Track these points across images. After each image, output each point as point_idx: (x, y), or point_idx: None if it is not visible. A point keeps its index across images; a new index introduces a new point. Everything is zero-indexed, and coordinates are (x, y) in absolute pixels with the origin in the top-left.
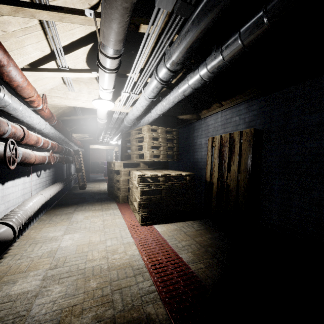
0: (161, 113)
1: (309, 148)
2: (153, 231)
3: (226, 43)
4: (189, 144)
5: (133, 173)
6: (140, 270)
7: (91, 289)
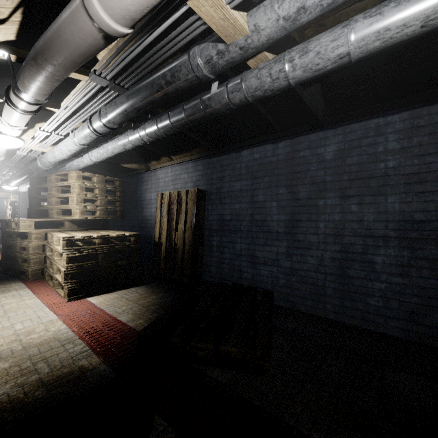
0: (97, 161)
1: (235, 209)
2: (86, 304)
3: (160, 118)
4: (136, 198)
5: (54, 235)
6: (70, 339)
7: (2, 370)
